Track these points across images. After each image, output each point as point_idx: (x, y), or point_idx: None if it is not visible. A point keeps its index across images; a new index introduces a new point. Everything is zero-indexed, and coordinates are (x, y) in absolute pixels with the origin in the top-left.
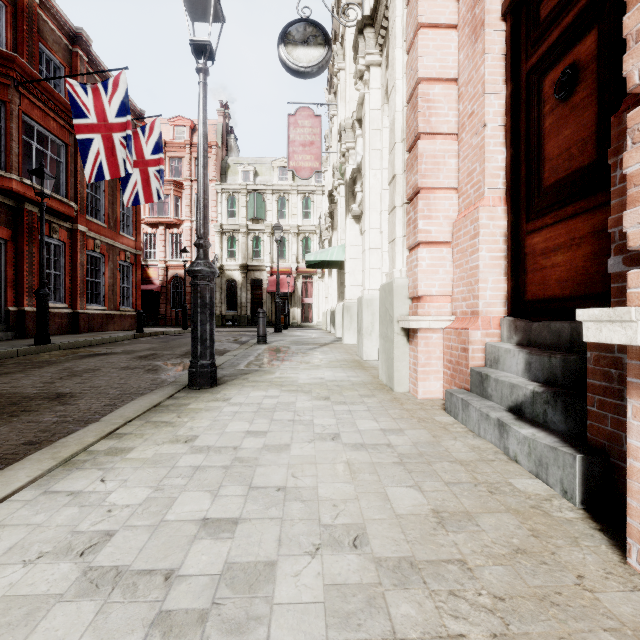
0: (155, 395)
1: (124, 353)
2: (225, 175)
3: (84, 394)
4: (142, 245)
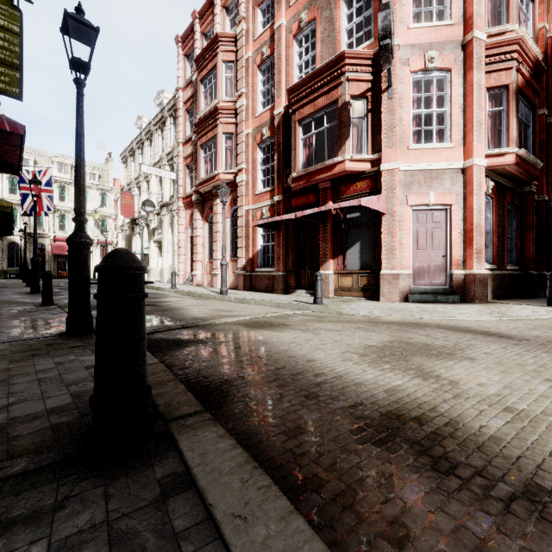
0: None
1: None
2: None
3: None
4: None
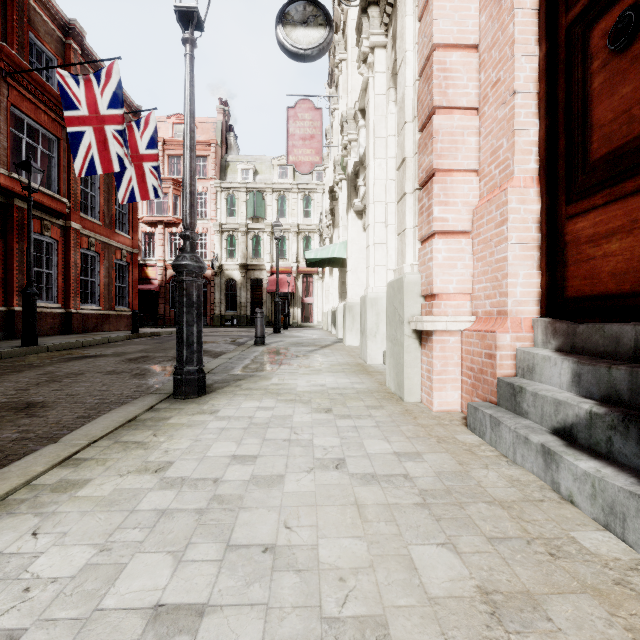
0: (133, 406)
1: (114, 355)
2: (224, 173)
3: (57, 403)
4: (140, 244)
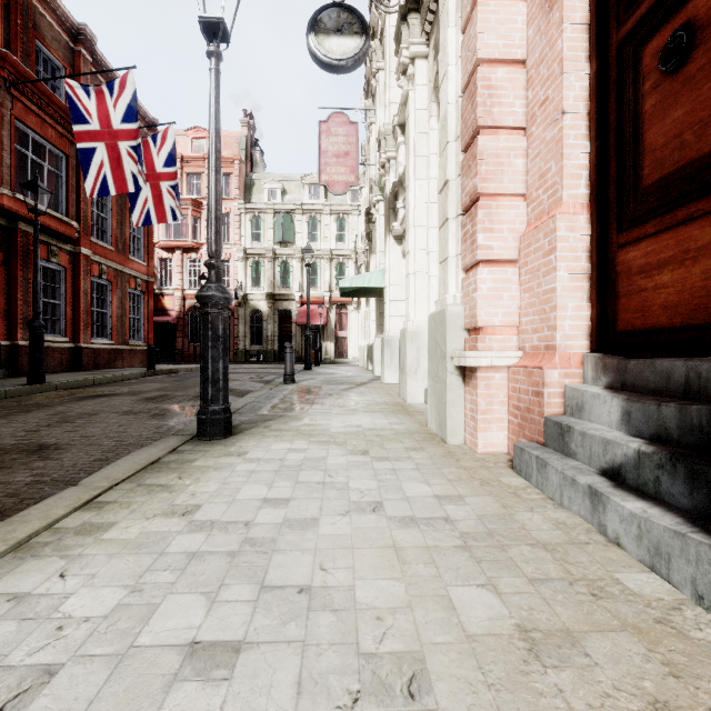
0: (155, 448)
1: (129, 394)
2: (249, 193)
3: (72, 445)
4: (156, 272)
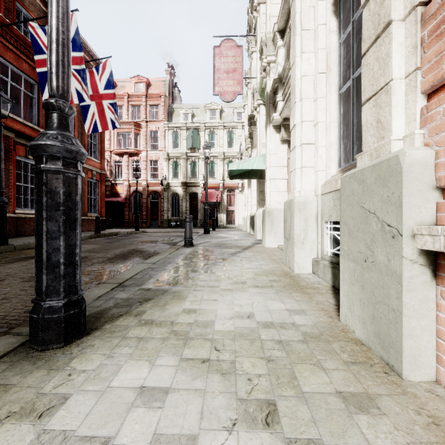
0: None
1: None
2: (171, 117)
3: None
4: (112, 169)
